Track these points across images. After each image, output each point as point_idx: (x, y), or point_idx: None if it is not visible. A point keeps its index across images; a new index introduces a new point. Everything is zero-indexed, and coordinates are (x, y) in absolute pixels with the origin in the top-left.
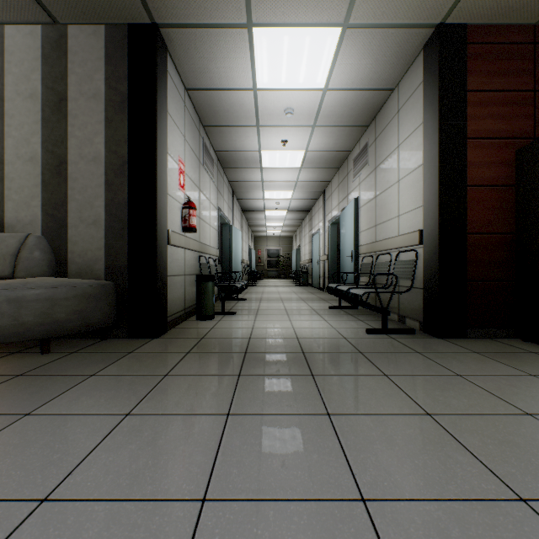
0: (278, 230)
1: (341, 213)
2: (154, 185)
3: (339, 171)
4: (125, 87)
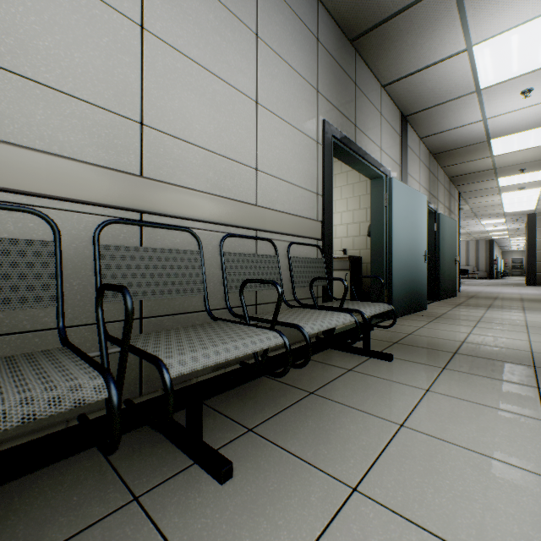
0: (519, 249)
1: None
2: (492, 260)
3: None
4: (487, 247)
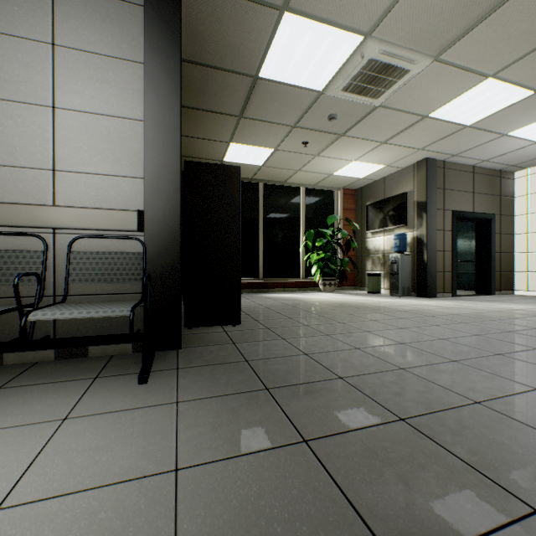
0: None
1: None
2: None
3: None
4: None
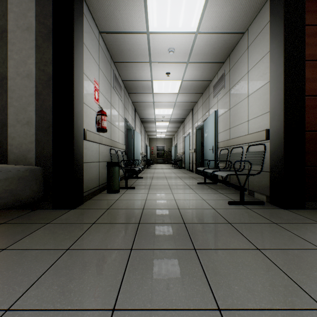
0: (163, 134)
1: (204, 121)
2: (72, 95)
3: (203, 95)
4: (50, 22)
